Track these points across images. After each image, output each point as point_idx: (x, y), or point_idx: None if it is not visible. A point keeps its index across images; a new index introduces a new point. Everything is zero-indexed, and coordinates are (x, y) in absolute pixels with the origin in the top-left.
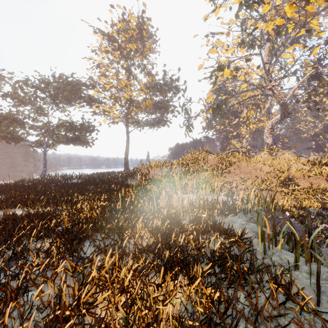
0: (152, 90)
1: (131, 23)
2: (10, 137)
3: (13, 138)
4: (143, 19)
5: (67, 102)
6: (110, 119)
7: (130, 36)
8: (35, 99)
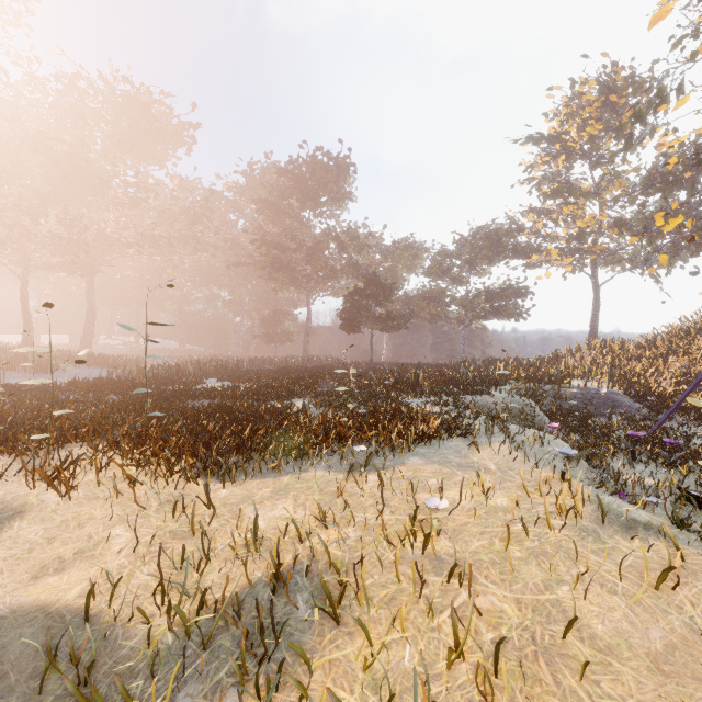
0: (641, 195)
1: (584, 99)
2: (430, 316)
3: (431, 318)
4: (608, 76)
5: (487, 261)
6: (557, 269)
7: (585, 117)
8: (450, 271)
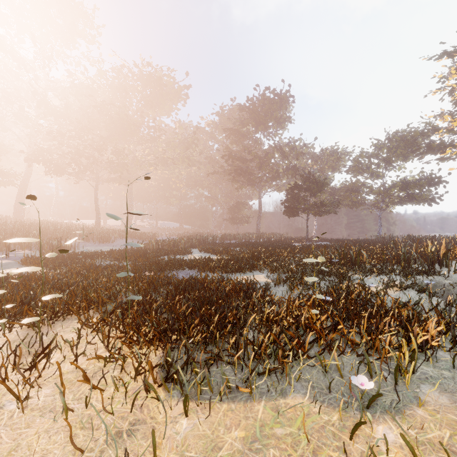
0: None
1: None
2: (351, 203)
3: (353, 204)
4: None
5: (402, 158)
6: None
7: None
8: (369, 168)
